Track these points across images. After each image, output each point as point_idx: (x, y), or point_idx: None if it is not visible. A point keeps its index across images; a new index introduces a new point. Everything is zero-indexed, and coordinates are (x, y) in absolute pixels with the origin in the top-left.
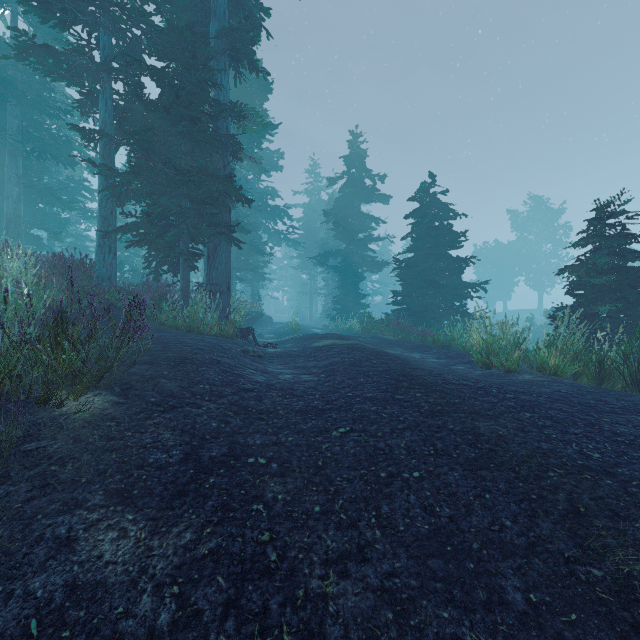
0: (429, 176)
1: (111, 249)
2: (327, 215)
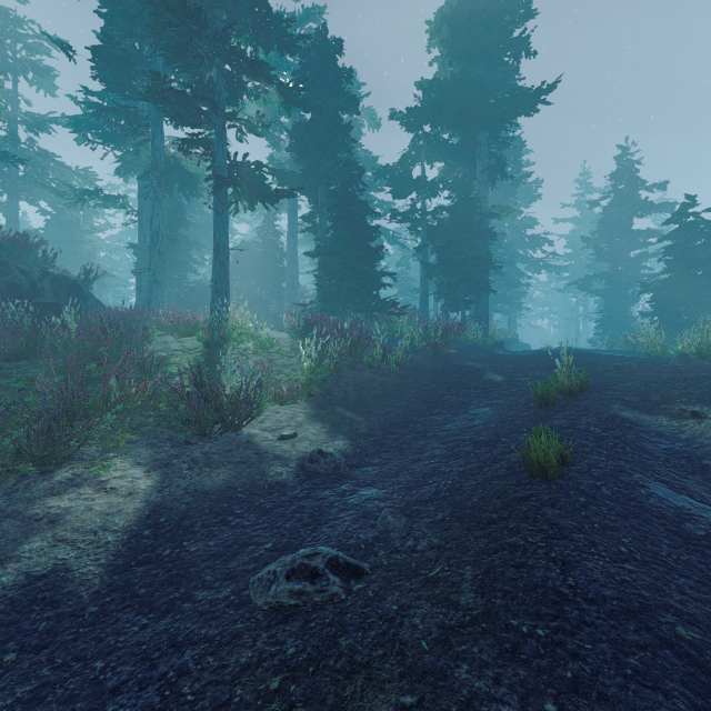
0: (686, 198)
1: (426, 302)
2: (586, 241)
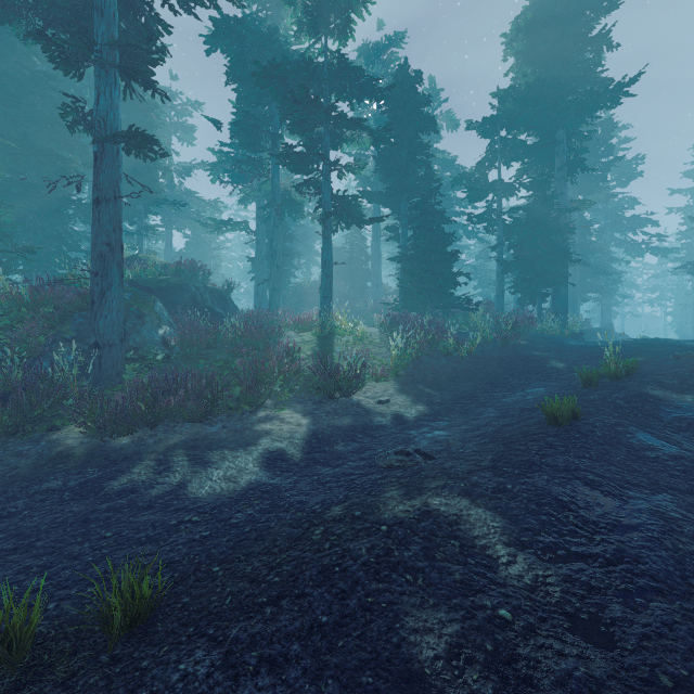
0: None
1: (502, 296)
2: None
